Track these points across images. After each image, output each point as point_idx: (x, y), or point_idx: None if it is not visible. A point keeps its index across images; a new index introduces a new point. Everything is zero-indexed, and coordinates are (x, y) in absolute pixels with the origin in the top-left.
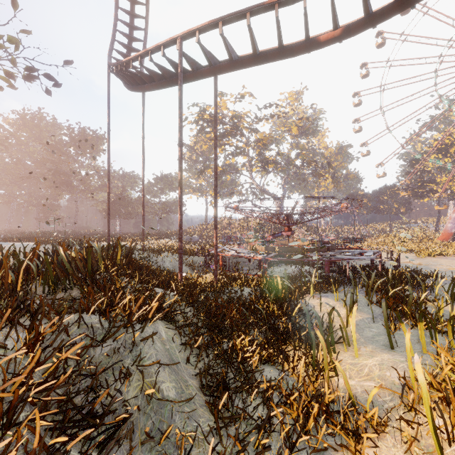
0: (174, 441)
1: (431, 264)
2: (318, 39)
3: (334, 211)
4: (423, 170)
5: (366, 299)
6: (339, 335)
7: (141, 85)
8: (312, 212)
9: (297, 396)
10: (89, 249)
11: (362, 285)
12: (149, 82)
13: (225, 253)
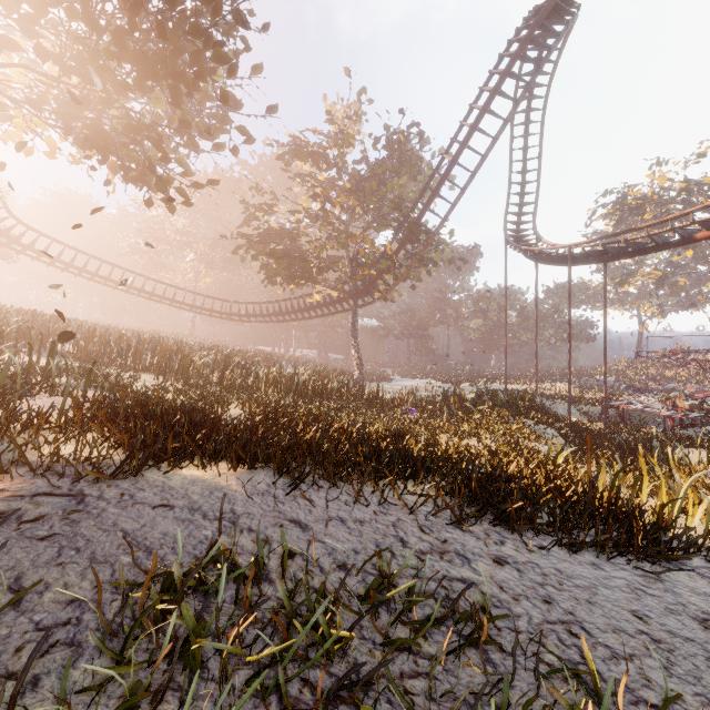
0: None
1: None
2: (695, 237)
3: None
4: None
5: None
6: None
7: (536, 259)
8: None
9: None
10: (517, 395)
11: None
12: (543, 259)
13: (627, 406)
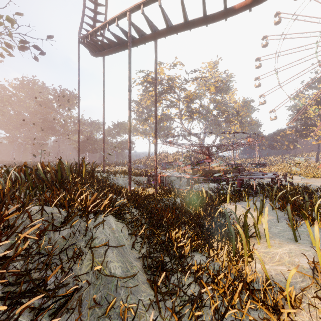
0: (119, 312)
1: (316, 183)
2: (234, 7)
3: (242, 145)
4: (307, 117)
5: (272, 204)
6: (252, 231)
7: (102, 51)
8: (226, 145)
9: (221, 277)
10: (58, 162)
11: (266, 196)
12: (107, 48)
13: (163, 174)
